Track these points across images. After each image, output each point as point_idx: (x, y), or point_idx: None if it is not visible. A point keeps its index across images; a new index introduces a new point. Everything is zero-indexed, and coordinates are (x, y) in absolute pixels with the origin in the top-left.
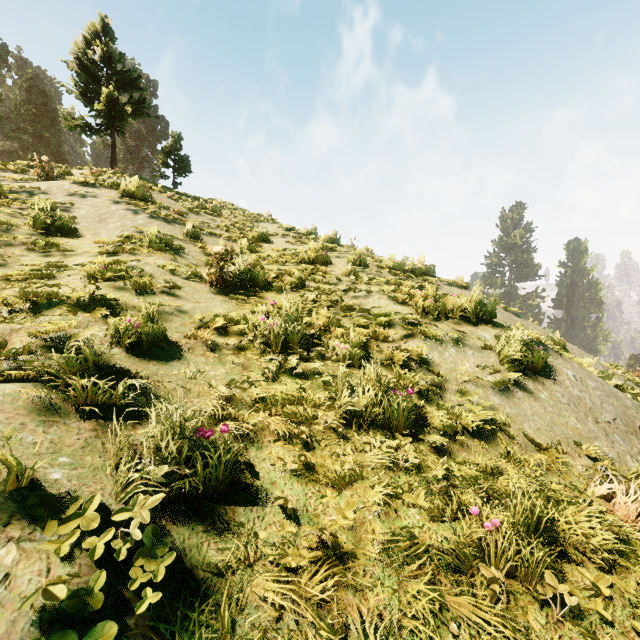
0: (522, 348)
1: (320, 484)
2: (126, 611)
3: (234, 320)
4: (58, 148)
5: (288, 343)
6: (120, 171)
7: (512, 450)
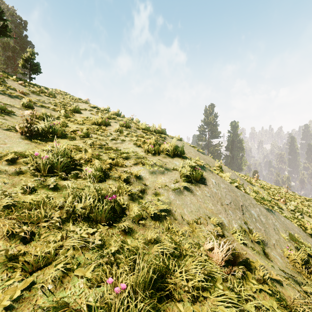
0: (191, 169)
1: (15, 270)
2: None
3: (24, 155)
4: None
5: (54, 169)
6: (2, 69)
7: (170, 226)
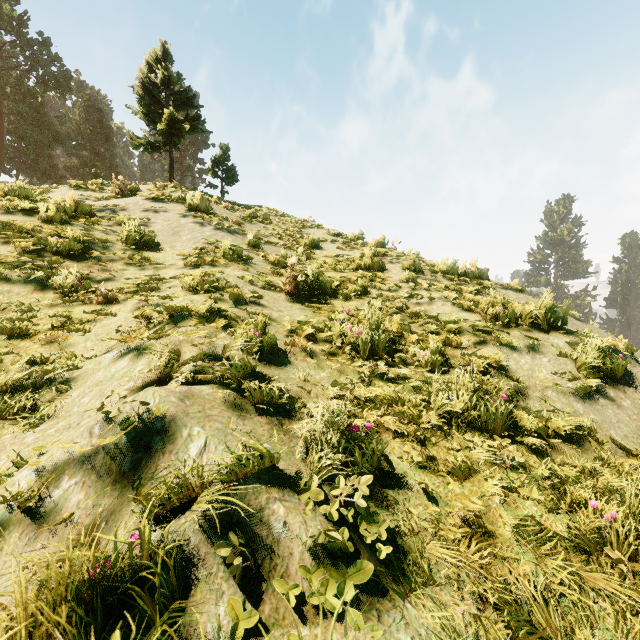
0: (600, 356)
1: (441, 476)
2: (359, 555)
3: (318, 328)
4: (112, 162)
5: (373, 350)
6: (165, 180)
7: (605, 455)
